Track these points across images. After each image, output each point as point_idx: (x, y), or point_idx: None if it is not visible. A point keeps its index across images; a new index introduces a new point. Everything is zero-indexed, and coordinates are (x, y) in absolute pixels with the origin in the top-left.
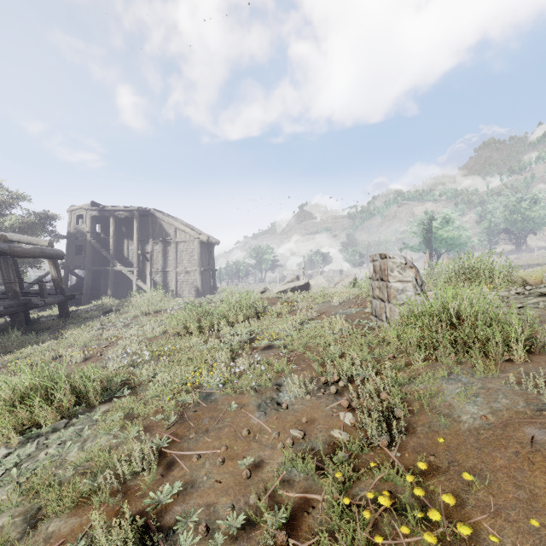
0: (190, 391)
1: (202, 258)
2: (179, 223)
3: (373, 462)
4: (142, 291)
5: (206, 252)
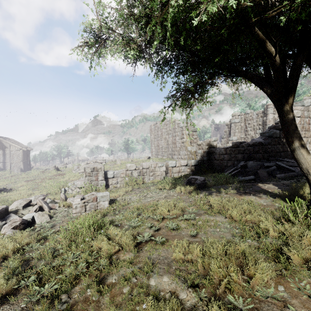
0: (26, 180)
1: (24, 156)
2: (12, 143)
3: (39, 179)
4: (2, 171)
5: (25, 154)
